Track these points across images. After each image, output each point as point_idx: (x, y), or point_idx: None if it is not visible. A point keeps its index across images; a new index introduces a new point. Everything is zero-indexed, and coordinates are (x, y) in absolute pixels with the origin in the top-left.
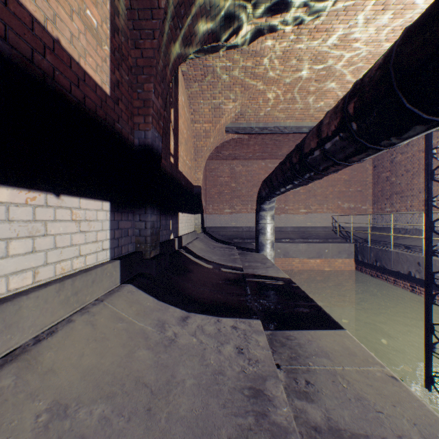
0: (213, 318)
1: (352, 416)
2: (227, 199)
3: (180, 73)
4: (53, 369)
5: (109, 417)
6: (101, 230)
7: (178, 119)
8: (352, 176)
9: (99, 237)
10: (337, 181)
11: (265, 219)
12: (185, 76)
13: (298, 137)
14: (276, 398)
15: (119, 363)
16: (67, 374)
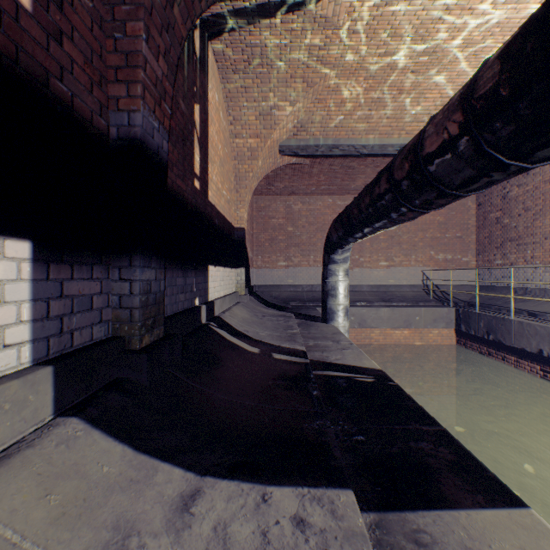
0: (253, 491)
1: None
2: (282, 248)
3: (211, 56)
4: None
5: None
6: None
7: (207, 124)
8: (450, 217)
9: None
10: (429, 224)
11: (337, 276)
12: (220, 63)
13: (379, 163)
14: None
15: None
16: None
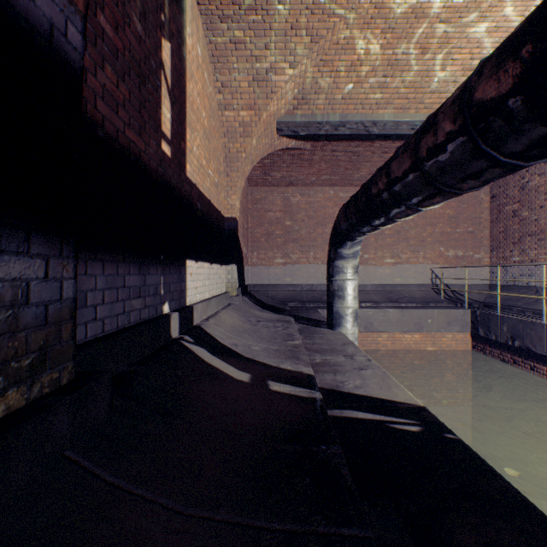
0: None
1: None
2: (279, 244)
3: None
4: None
5: None
6: None
7: (184, 76)
8: (461, 211)
9: None
10: (439, 218)
11: (345, 273)
12: (202, 6)
13: (388, 148)
14: None
15: None
16: None
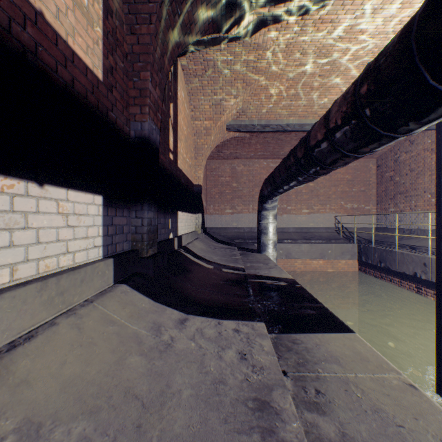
0: (214, 321)
1: (370, 431)
2: (228, 200)
3: (179, 67)
4: (27, 380)
5: (90, 437)
6: (92, 226)
7: (177, 115)
8: (356, 176)
9: (90, 233)
10: (340, 181)
11: (267, 219)
12: (185, 71)
13: (301, 136)
14: (284, 411)
15: (107, 372)
16: (44, 386)
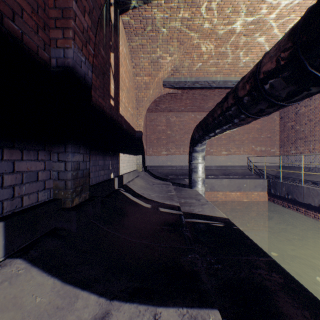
0: (147, 312)
1: None
2: (164, 144)
3: (121, 25)
4: None
5: None
6: None
7: (118, 66)
8: (263, 125)
9: None
10: (251, 129)
11: (197, 160)
12: (126, 29)
13: (222, 92)
14: None
15: None
16: None
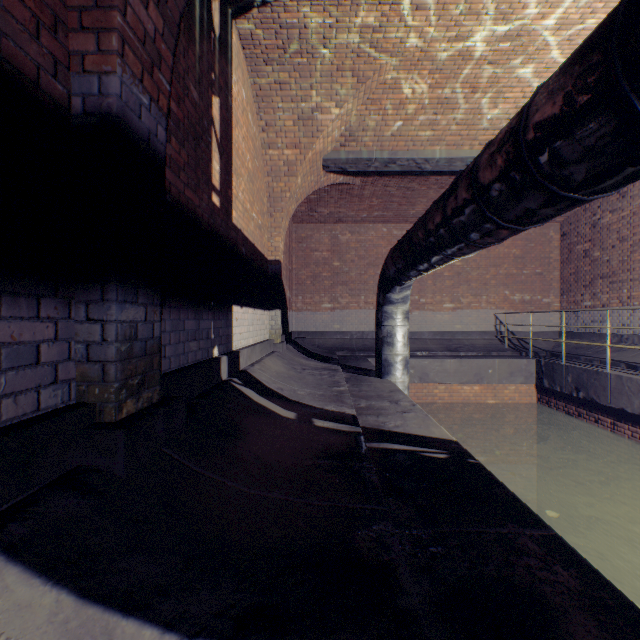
0: None
1: None
2: (326, 287)
3: (236, 40)
4: None
5: None
6: None
7: (230, 125)
8: (528, 250)
9: None
10: (504, 258)
11: (394, 319)
12: (247, 50)
13: (444, 183)
14: None
15: None
16: None
